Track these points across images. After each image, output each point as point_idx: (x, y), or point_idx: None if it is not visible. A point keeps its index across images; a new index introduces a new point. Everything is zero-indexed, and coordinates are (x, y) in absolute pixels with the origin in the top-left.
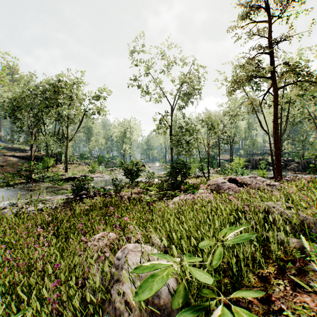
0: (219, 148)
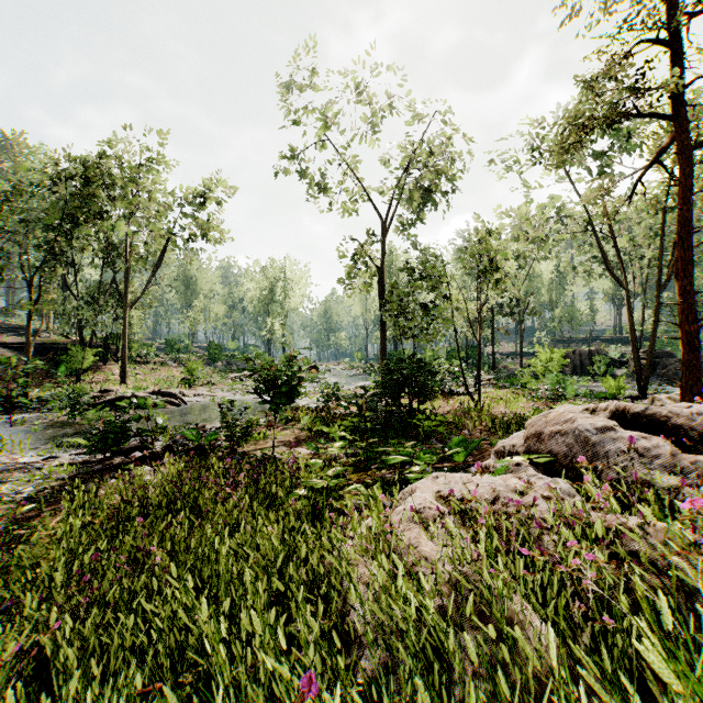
0: (492, 327)
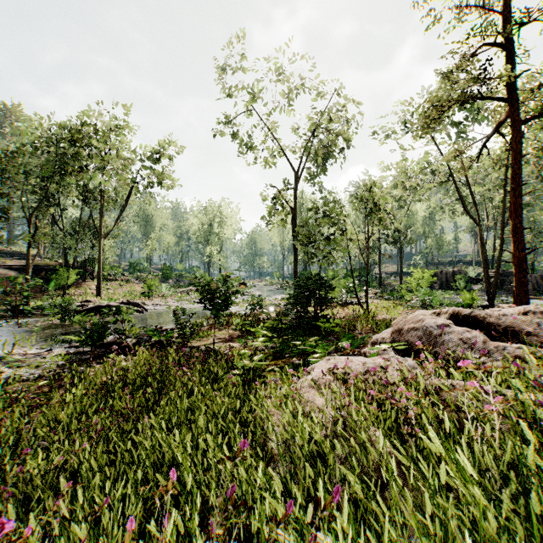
0: (379, 253)
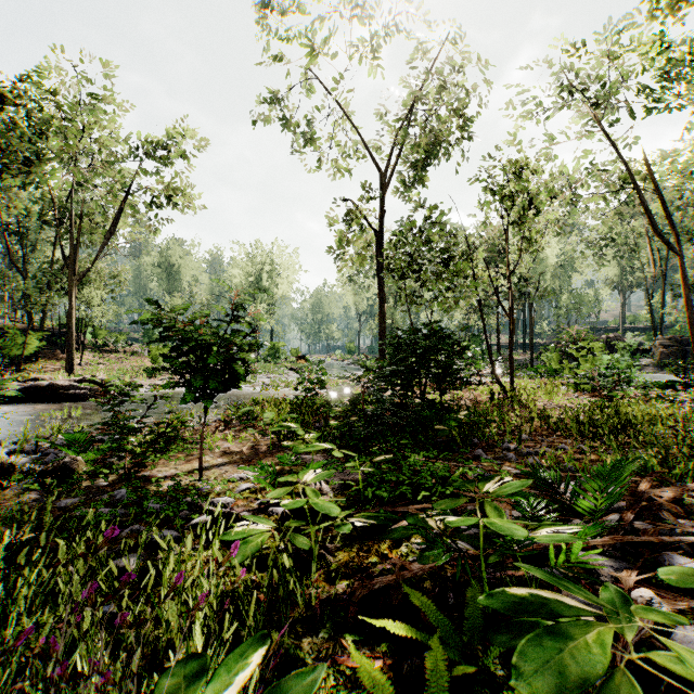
0: (497, 313)
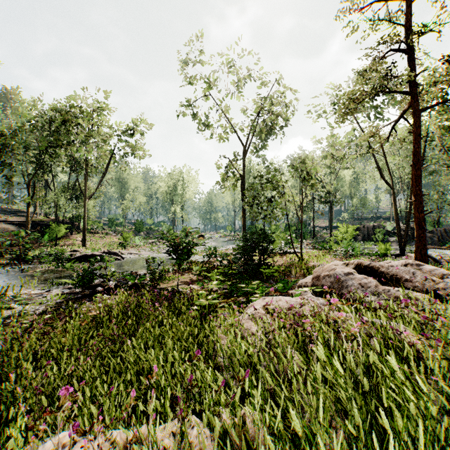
0: (313, 210)
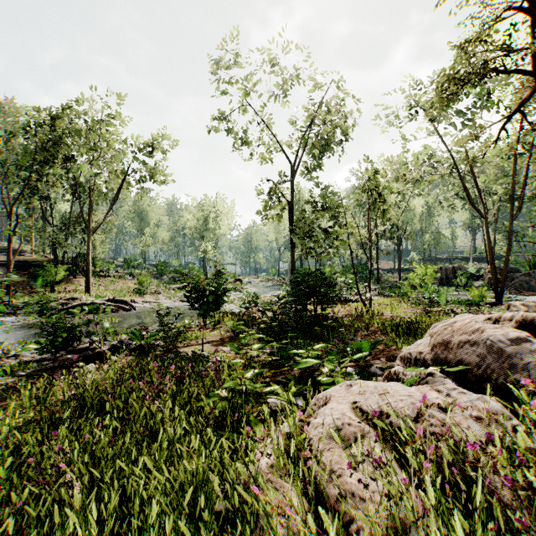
0: (377, 248)
